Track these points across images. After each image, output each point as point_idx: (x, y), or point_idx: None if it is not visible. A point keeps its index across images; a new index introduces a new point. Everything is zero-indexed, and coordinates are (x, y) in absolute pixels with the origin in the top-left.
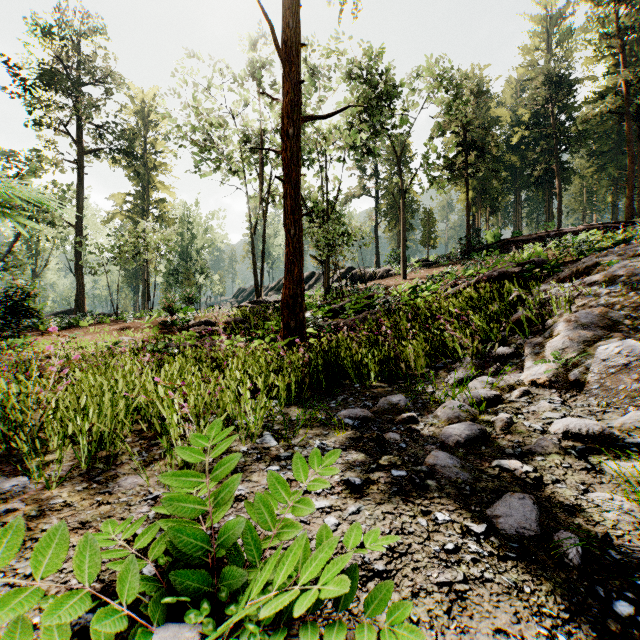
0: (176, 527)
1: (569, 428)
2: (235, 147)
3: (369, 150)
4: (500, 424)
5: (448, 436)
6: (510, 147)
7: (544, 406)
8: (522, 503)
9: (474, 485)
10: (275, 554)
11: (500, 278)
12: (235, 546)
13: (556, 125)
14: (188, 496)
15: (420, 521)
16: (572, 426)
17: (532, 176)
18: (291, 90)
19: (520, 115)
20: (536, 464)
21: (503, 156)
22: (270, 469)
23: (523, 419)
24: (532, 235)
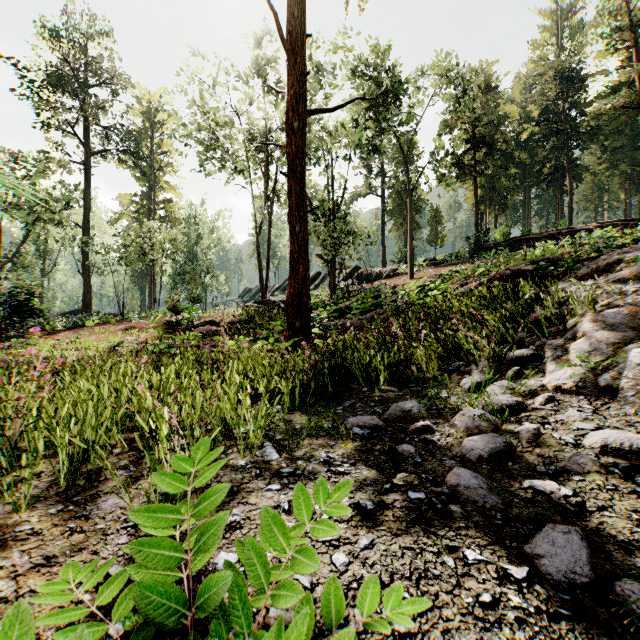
0: (144, 582)
1: (608, 442)
2: (240, 146)
3: (376, 147)
4: (526, 436)
5: (469, 450)
6: (519, 144)
7: (574, 415)
8: (568, 539)
9: (505, 512)
10: (266, 639)
11: (513, 276)
12: (220, 603)
13: (567, 121)
14: (162, 539)
15: (446, 560)
16: (611, 440)
17: (542, 173)
18: (296, 82)
19: (530, 111)
20: (574, 485)
21: (512, 153)
22: (270, 488)
23: (551, 430)
24: (543, 233)
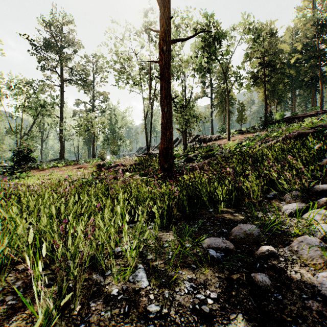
0: None
1: None
2: (136, 72)
3: (209, 69)
4: None
5: None
6: (289, 65)
7: None
8: None
9: None
10: None
11: (299, 136)
12: None
13: (318, 50)
14: None
15: None
16: None
17: (303, 81)
18: (165, 23)
19: (296, 46)
20: None
21: (285, 70)
22: None
23: None
24: (306, 114)
